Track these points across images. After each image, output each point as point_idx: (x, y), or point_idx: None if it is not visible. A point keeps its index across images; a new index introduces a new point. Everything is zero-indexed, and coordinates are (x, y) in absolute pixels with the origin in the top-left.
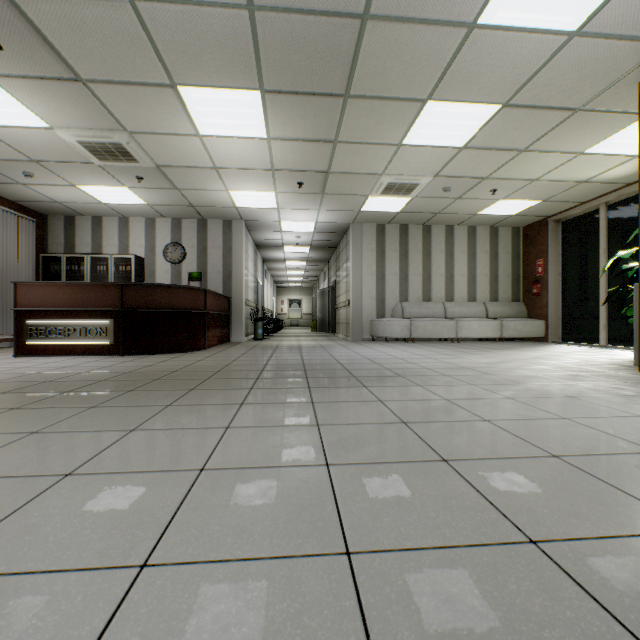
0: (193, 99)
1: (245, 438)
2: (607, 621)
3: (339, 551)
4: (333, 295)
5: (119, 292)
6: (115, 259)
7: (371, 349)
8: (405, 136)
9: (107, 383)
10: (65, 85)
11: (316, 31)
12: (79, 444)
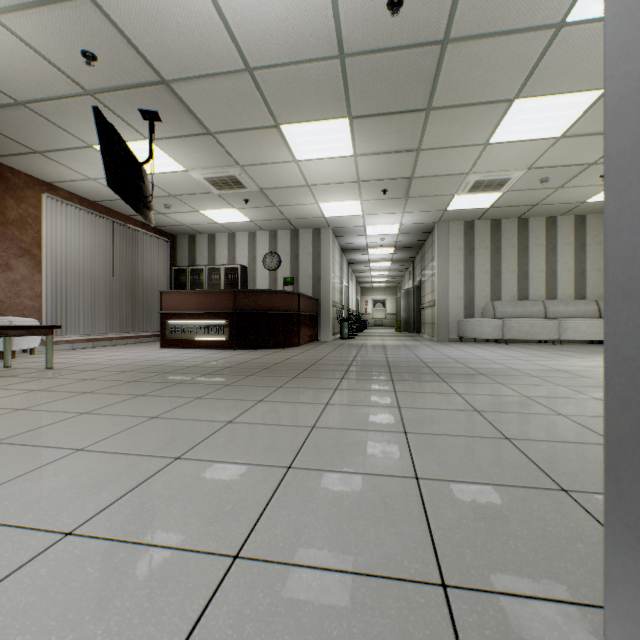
0: (292, 133)
1: (341, 411)
2: (600, 531)
3: (410, 476)
4: (418, 295)
5: (232, 297)
6: (225, 269)
7: (457, 349)
8: (492, 135)
9: (231, 369)
10: (199, 139)
11: (398, 62)
12: (229, 406)
